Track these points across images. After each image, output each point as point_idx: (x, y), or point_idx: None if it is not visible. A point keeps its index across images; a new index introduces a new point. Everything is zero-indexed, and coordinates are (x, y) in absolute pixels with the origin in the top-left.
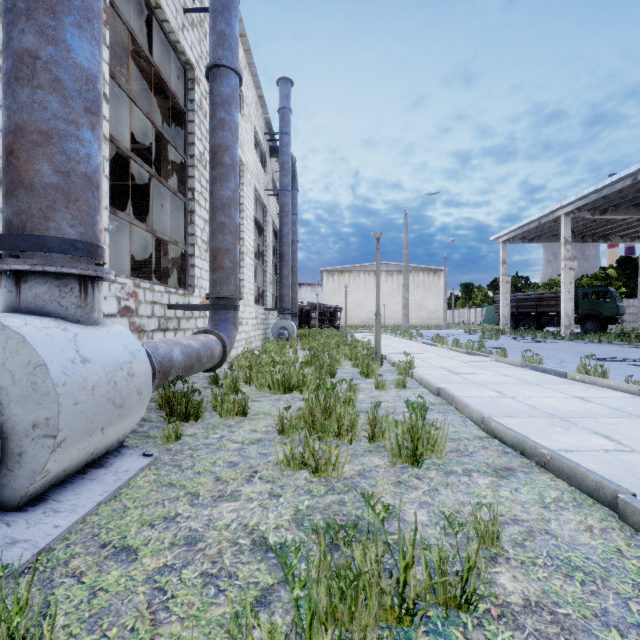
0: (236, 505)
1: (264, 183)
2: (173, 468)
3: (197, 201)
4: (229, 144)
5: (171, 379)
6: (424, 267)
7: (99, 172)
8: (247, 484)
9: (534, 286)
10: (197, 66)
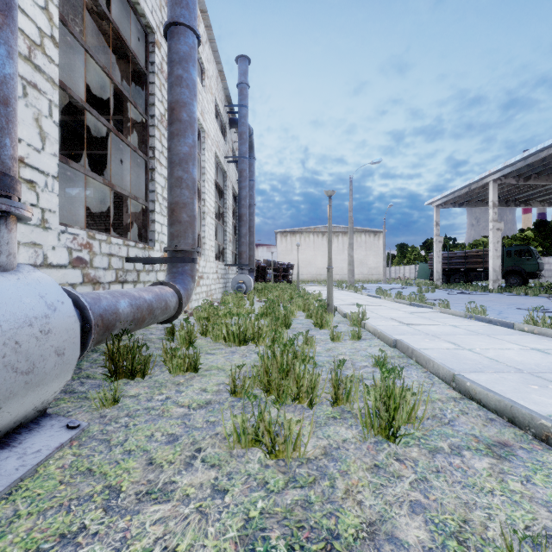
0: (166, 509)
1: (224, 151)
2: (99, 444)
3: (158, 159)
4: (186, 101)
5: (117, 333)
6: (366, 229)
7: (8, 85)
8: (186, 470)
9: (461, 246)
10: (158, 31)
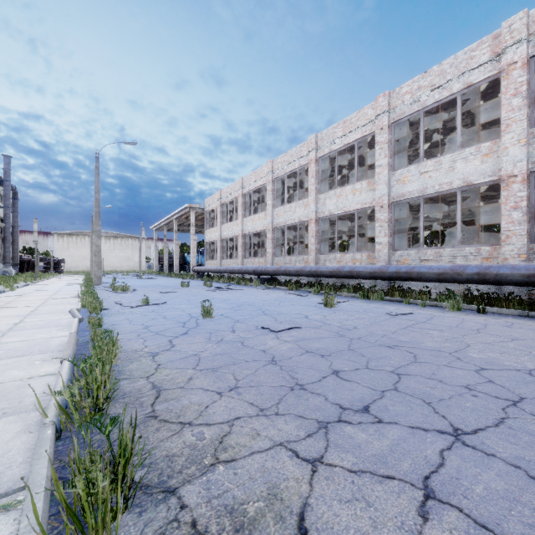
0: None
1: None
2: None
3: None
4: None
5: None
6: (132, 235)
7: None
8: None
9: None
10: None
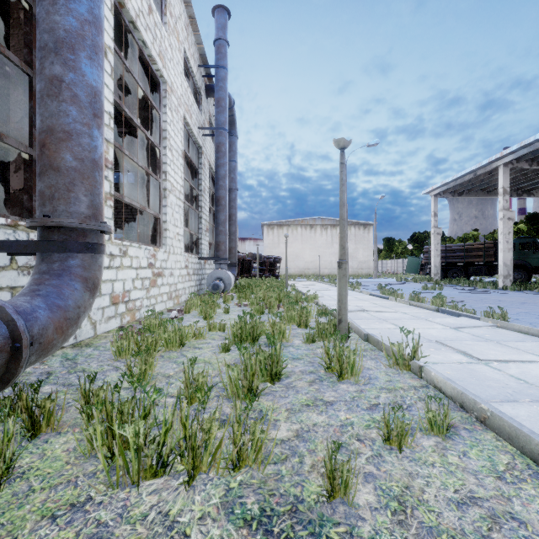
0: None
1: (198, 120)
2: None
3: None
4: None
5: None
6: (355, 222)
7: None
8: None
9: (450, 240)
10: None
